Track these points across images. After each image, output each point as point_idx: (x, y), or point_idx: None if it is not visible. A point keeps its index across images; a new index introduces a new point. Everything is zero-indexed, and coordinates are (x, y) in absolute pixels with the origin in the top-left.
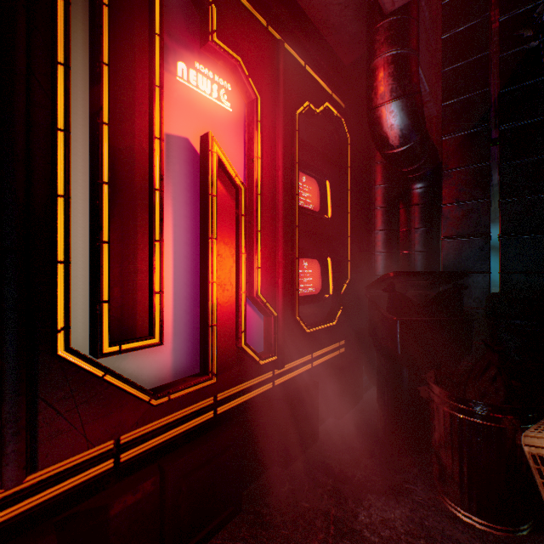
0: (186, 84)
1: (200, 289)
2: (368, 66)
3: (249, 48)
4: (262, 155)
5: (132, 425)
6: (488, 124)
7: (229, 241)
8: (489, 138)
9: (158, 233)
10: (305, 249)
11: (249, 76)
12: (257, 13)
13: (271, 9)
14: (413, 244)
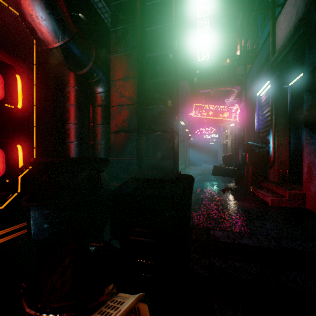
0: None
1: None
2: None
3: None
4: None
5: None
6: (136, 49)
7: None
8: (137, 59)
9: None
10: None
11: None
12: None
13: None
14: (95, 136)
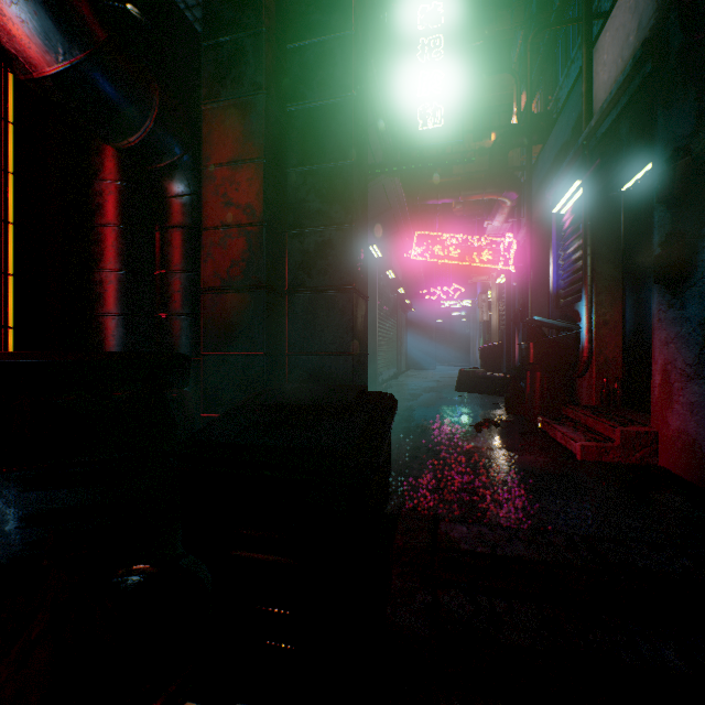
0: None
1: None
2: None
3: None
4: None
5: None
6: (263, 92)
7: None
8: (265, 116)
9: None
10: None
11: None
12: None
13: None
14: (167, 300)
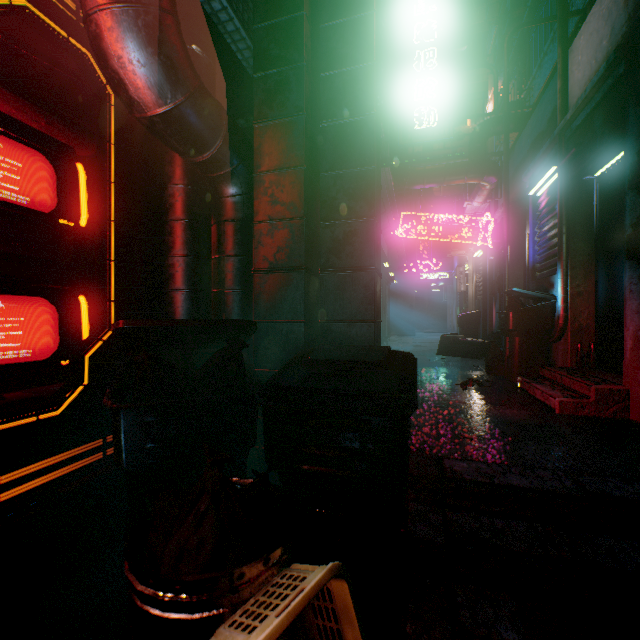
0: None
1: None
2: None
3: None
4: None
5: None
6: (303, 113)
7: None
8: (305, 133)
9: None
10: None
11: None
12: None
13: None
14: (223, 279)
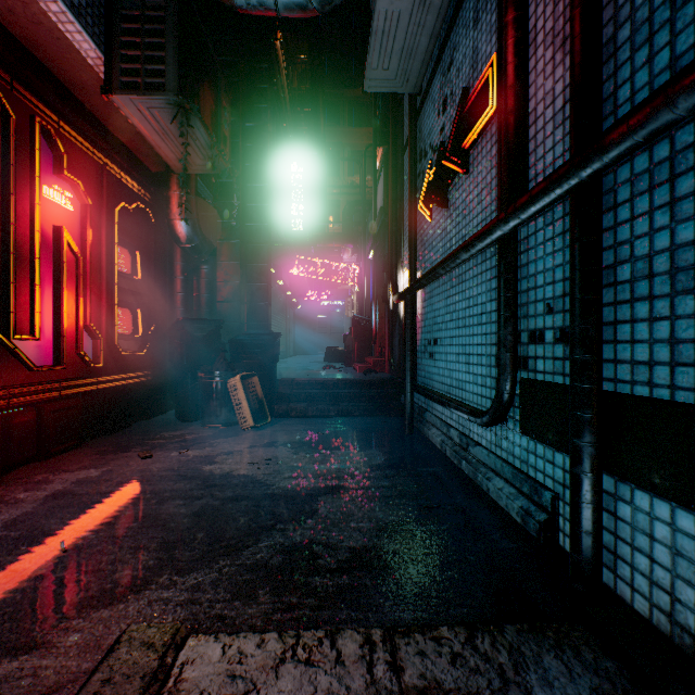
0: (49, 198)
1: (54, 316)
2: (167, 193)
3: (84, 172)
4: (92, 237)
5: (23, 380)
6: (240, 241)
7: (72, 289)
8: (240, 248)
9: (39, 281)
10: (121, 300)
11: (86, 191)
12: (87, 143)
13: (98, 143)
14: (202, 304)
